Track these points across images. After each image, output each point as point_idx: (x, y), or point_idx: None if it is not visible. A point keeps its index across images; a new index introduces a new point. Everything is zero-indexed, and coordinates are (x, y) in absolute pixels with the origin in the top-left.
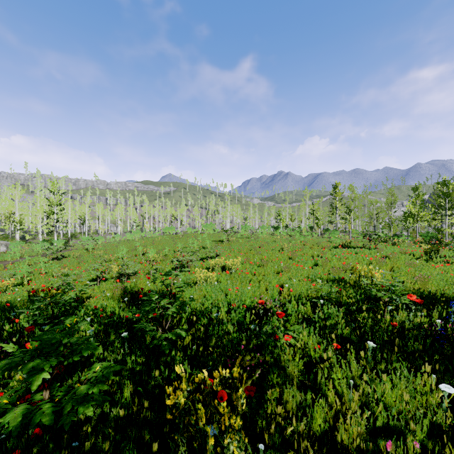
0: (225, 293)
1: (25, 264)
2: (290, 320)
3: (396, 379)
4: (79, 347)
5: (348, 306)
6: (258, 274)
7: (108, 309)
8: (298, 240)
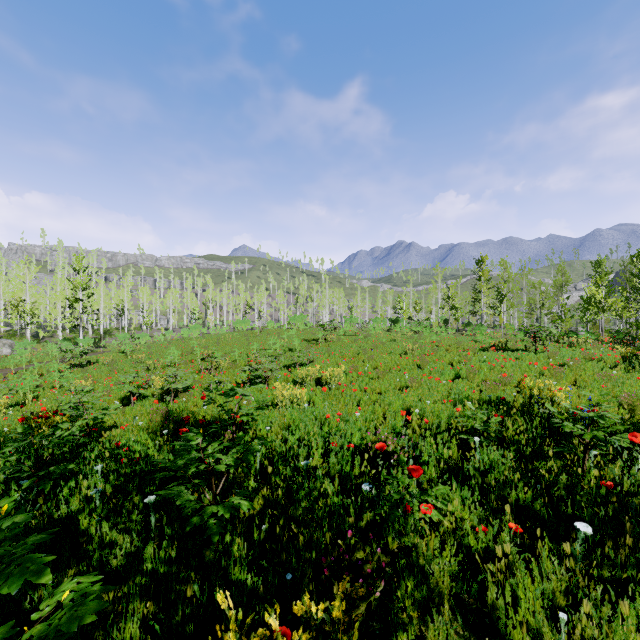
0: (320, 421)
1: (34, 373)
2: (426, 471)
3: (634, 599)
4: (6, 571)
5: (518, 446)
6: (371, 390)
7: (137, 448)
8: (427, 338)
